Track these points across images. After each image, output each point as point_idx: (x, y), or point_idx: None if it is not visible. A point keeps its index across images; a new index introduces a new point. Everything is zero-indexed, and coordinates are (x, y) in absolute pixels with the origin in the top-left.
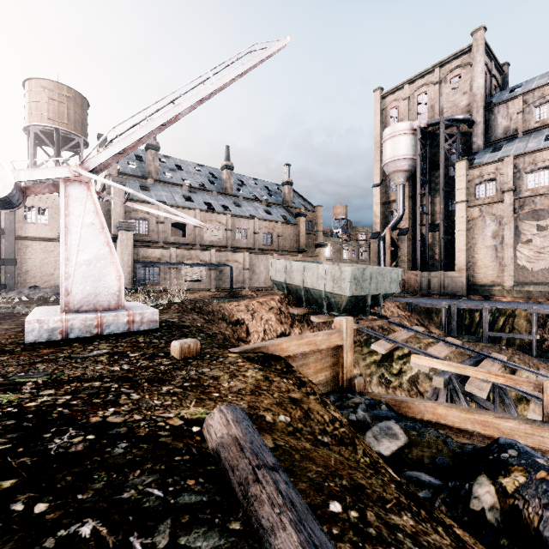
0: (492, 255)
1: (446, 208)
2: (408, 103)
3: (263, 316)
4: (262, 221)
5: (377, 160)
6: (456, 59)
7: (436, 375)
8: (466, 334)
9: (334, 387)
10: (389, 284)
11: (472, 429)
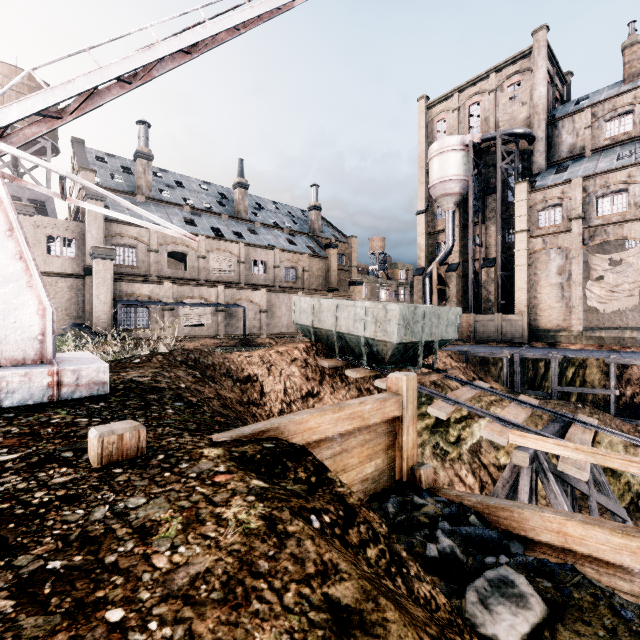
0: (558, 294)
1: (502, 240)
2: (458, 115)
3: (284, 371)
4: (284, 253)
5: (421, 182)
6: (514, 64)
7: (517, 449)
8: (529, 389)
9: (389, 481)
10: (446, 327)
11: (633, 565)
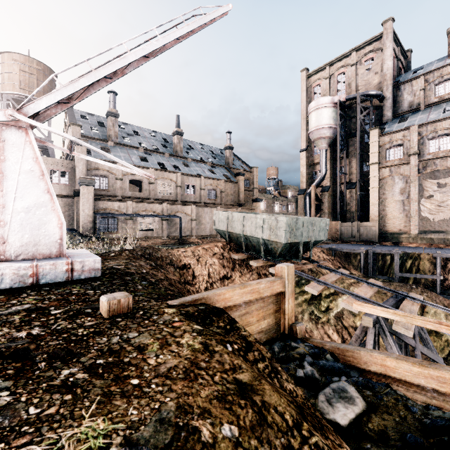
0: (400, 208)
1: (361, 169)
2: (329, 81)
3: (208, 261)
4: (208, 179)
5: (303, 129)
6: (369, 45)
7: (365, 315)
8: (379, 275)
9: (276, 333)
10: (319, 232)
11: (426, 384)
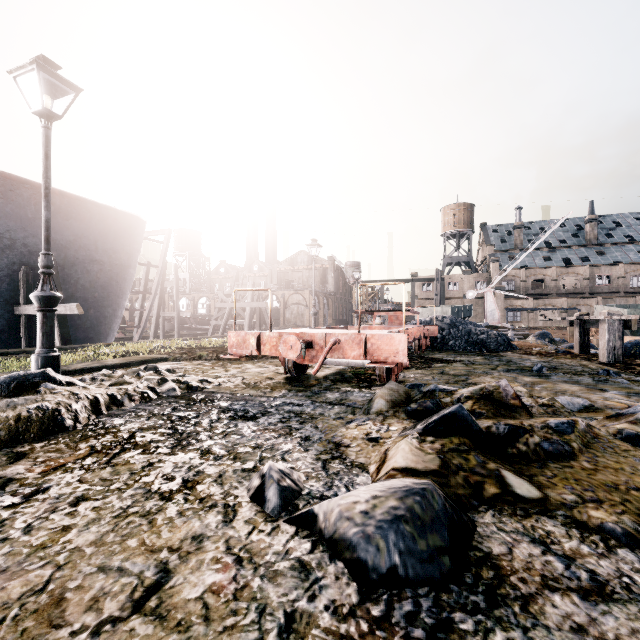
0: None
1: None
2: None
3: None
4: (630, 265)
5: None
6: None
7: None
8: None
9: None
10: None
11: None
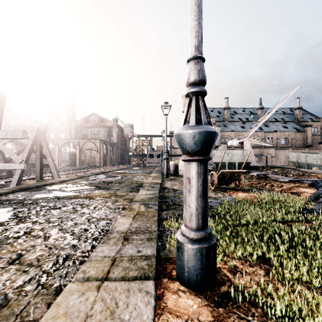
0: None
1: None
2: None
3: None
4: (281, 132)
5: None
6: None
7: None
8: None
9: None
10: None
11: None
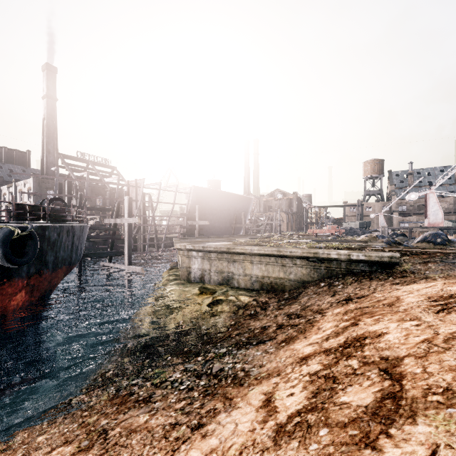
0: None
1: None
2: None
3: None
4: None
5: None
6: None
7: None
8: None
9: None
10: None
11: None
